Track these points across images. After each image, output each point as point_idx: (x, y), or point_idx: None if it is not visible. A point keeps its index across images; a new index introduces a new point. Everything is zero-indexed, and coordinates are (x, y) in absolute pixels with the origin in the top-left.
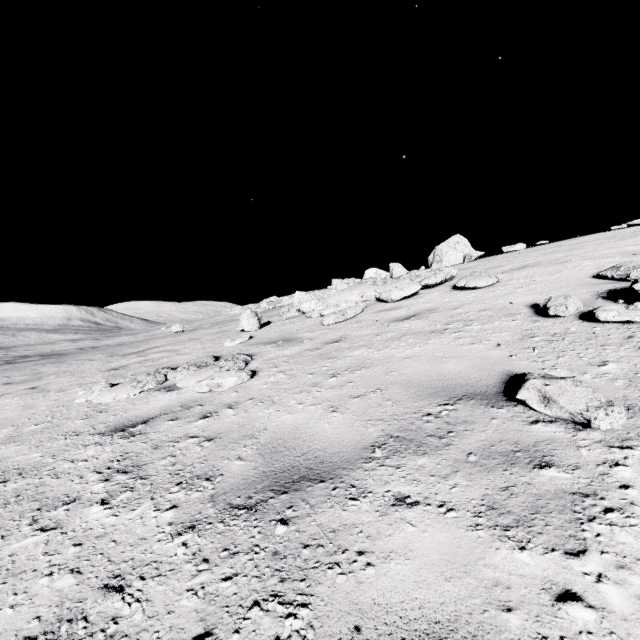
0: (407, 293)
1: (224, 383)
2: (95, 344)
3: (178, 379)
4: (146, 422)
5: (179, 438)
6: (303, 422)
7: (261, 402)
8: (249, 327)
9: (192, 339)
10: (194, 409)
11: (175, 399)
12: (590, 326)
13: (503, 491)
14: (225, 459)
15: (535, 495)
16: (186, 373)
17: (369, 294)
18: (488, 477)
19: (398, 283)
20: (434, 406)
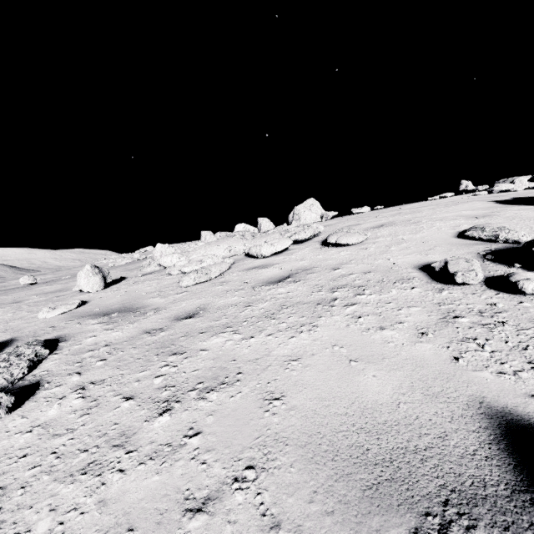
0: (278, 248)
1: None
2: None
3: None
4: None
5: None
6: None
7: None
8: (88, 287)
9: (14, 301)
10: None
11: None
12: (514, 299)
13: None
14: None
15: None
16: None
17: (238, 248)
18: None
19: (268, 237)
20: None
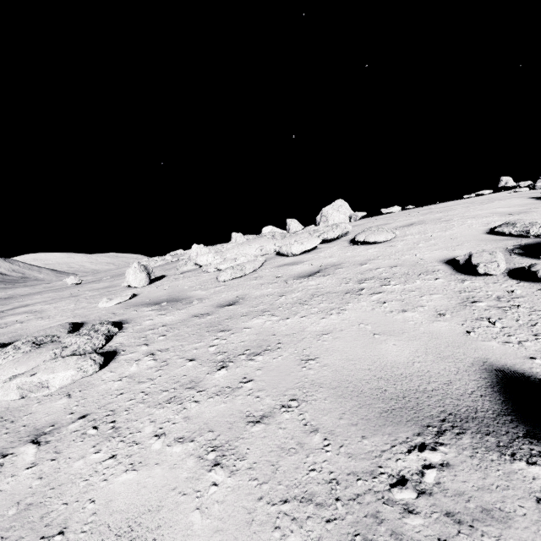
0: (307, 247)
1: (51, 381)
2: None
3: None
4: None
5: None
6: (149, 504)
7: (94, 427)
8: (136, 282)
9: (71, 296)
10: None
11: None
12: (533, 287)
13: None
14: None
15: None
16: (10, 357)
17: (268, 248)
18: None
19: (297, 237)
20: (402, 452)
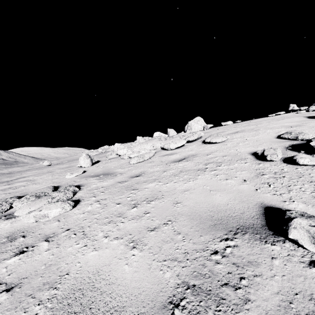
0: (179, 145)
1: (49, 214)
2: None
3: (18, 208)
4: None
5: None
6: (105, 263)
7: (74, 234)
8: (84, 164)
9: (48, 172)
10: (16, 241)
11: (7, 228)
12: (294, 167)
13: None
14: None
15: None
16: (25, 203)
17: (157, 145)
18: None
19: (173, 139)
20: (217, 241)
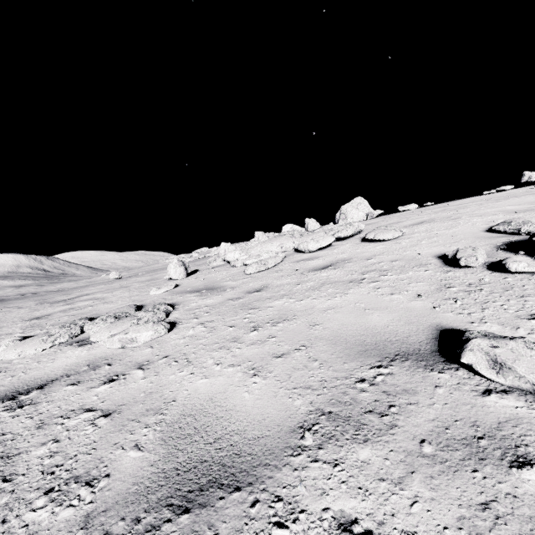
0: (322, 244)
1: (139, 338)
2: (37, 290)
3: (93, 332)
4: (43, 387)
5: (72, 412)
6: (219, 390)
7: (175, 361)
8: (176, 275)
9: (122, 287)
10: (101, 369)
11: (84, 356)
12: (501, 276)
13: (484, 511)
14: (118, 448)
15: (530, 519)
16: (102, 325)
17: (288, 245)
18: (456, 483)
19: (314, 235)
20: (366, 369)
